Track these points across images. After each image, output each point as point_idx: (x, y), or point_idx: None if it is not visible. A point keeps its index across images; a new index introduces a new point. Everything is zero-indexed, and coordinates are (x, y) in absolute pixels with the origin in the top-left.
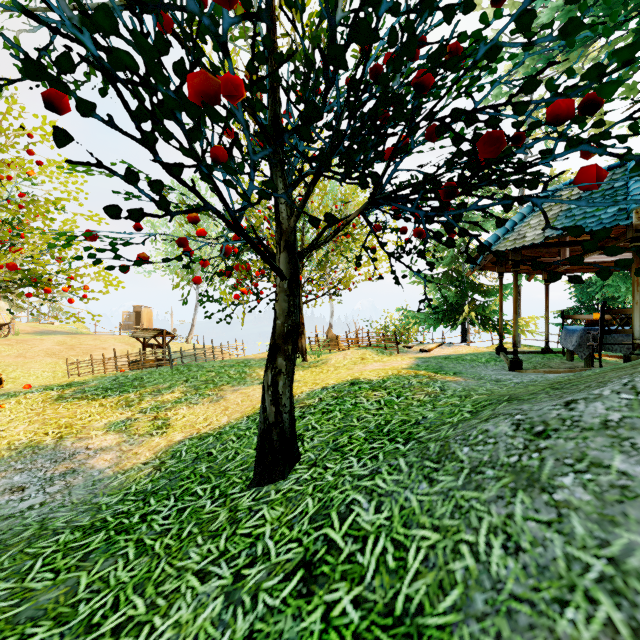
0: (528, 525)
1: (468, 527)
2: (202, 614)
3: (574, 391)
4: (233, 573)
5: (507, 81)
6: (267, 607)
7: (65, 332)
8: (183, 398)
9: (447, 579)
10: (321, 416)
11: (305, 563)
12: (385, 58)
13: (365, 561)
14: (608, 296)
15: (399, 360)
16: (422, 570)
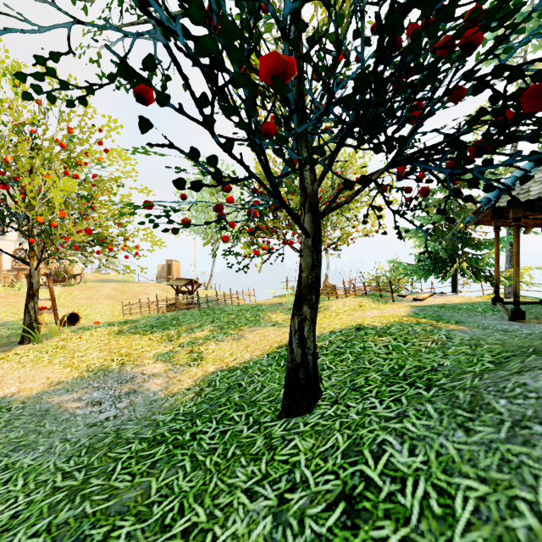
0: None
1: (522, 484)
2: (255, 530)
3: None
4: (277, 495)
5: (537, 36)
6: (314, 533)
7: (118, 280)
8: (211, 336)
9: (507, 536)
10: (334, 357)
11: (345, 496)
12: (409, 29)
13: (407, 503)
14: None
15: (395, 308)
16: (474, 522)
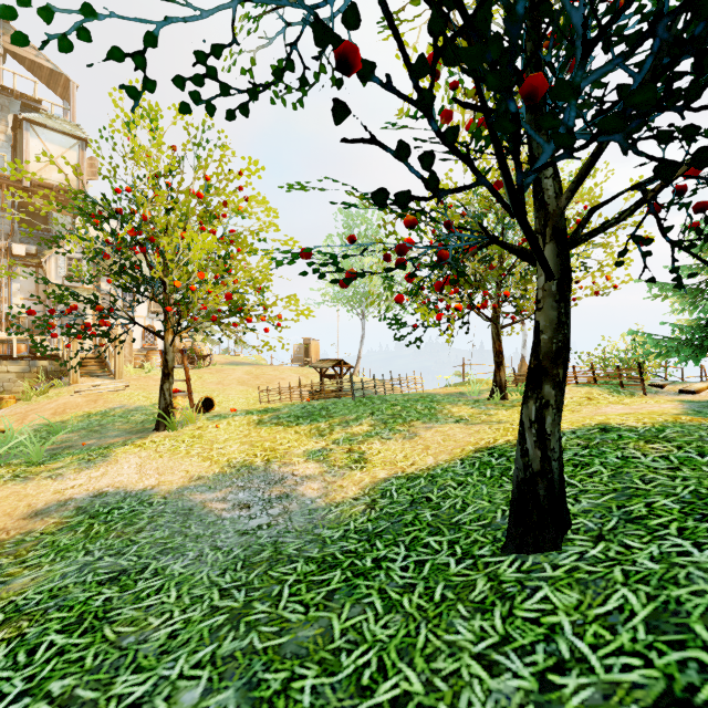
0: None
1: None
2: None
3: None
4: (534, 674)
5: None
6: None
7: (249, 363)
8: (373, 432)
9: None
10: (574, 469)
11: (677, 701)
12: None
13: None
14: None
15: (651, 403)
16: None
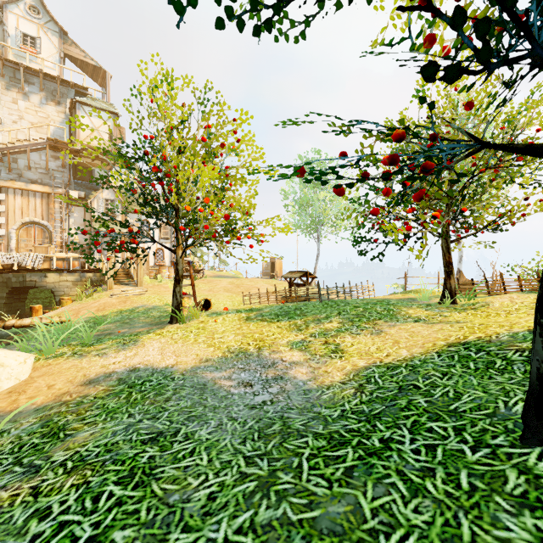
0: None
1: None
2: None
3: None
4: None
5: None
6: None
7: (230, 276)
8: (342, 328)
9: None
10: None
11: None
12: None
13: None
14: None
15: None
16: None
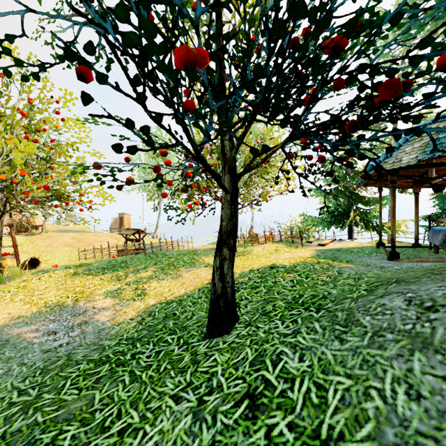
0: (426, 378)
1: (375, 376)
2: (178, 426)
3: None
4: (197, 398)
5: (396, 42)
6: (224, 425)
7: (76, 231)
8: (154, 275)
9: (361, 415)
10: (251, 290)
11: (249, 395)
12: (303, 32)
13: (294, 397)
14: None
15: (303, 251)
16: (340, 406)
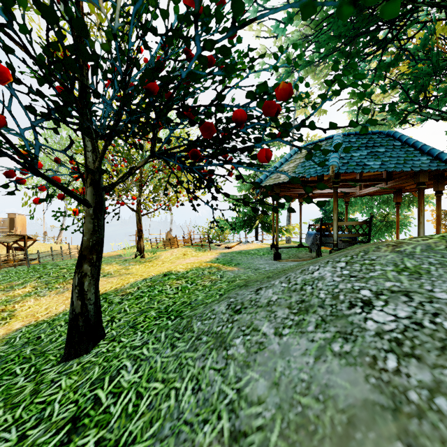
0: (209, 372)
1: (180, 378)
2: None
3: (271, 280)
4: (19, 435)
5: (238, 86)
6: None
7: None
8: (33, 292)
9: (156, 416)
10: (134, 301)
11: (74, 418)
12: (157, 60)
13: (114, 410)
14: (339, 211)
15: (209, 255)
16: (145, 411)
